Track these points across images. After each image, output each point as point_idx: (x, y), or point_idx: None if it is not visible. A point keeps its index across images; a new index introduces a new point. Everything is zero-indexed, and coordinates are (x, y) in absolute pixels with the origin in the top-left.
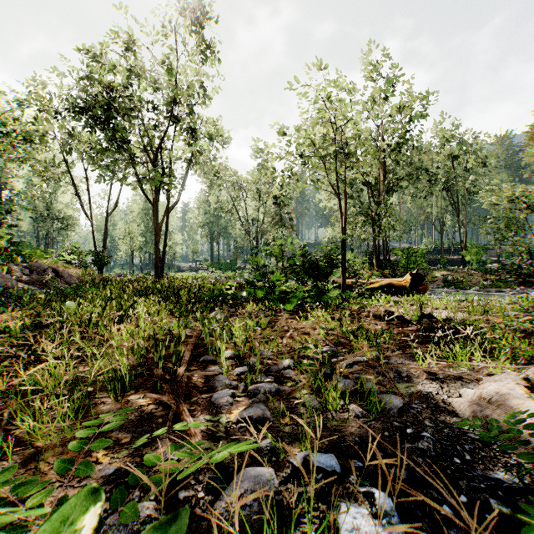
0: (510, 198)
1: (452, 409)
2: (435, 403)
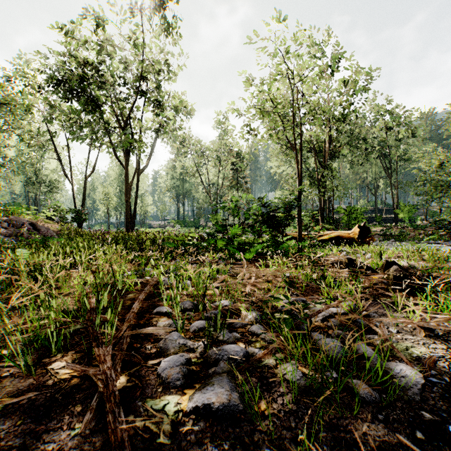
0: (439, 162)
1: None
2: None
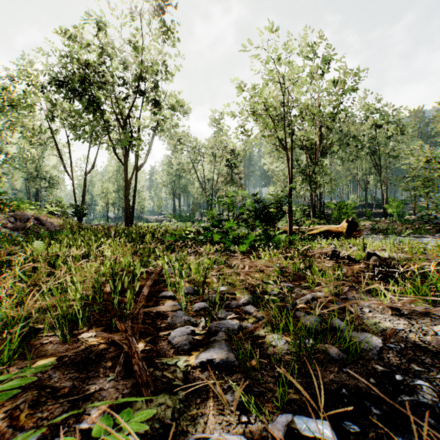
0: (426, 159)
1: (434, 349)
2: (413, 342)
